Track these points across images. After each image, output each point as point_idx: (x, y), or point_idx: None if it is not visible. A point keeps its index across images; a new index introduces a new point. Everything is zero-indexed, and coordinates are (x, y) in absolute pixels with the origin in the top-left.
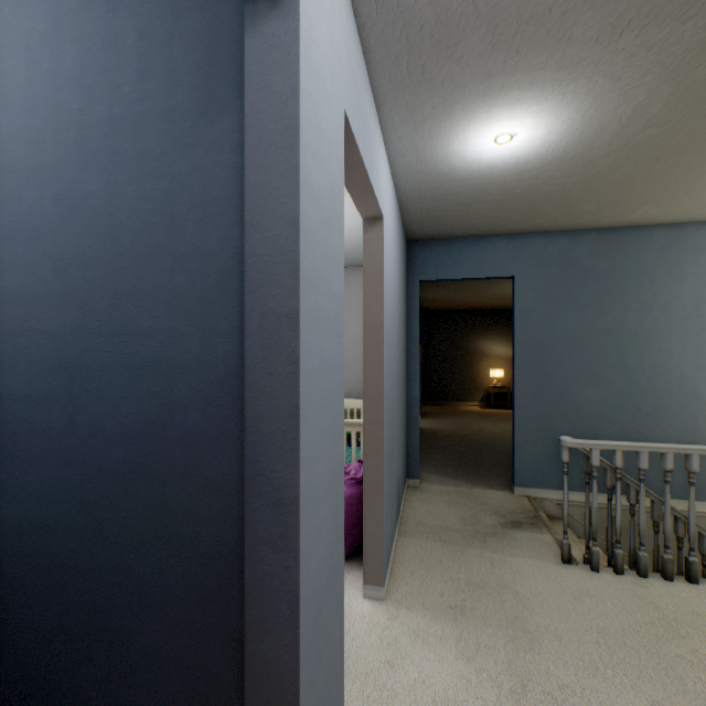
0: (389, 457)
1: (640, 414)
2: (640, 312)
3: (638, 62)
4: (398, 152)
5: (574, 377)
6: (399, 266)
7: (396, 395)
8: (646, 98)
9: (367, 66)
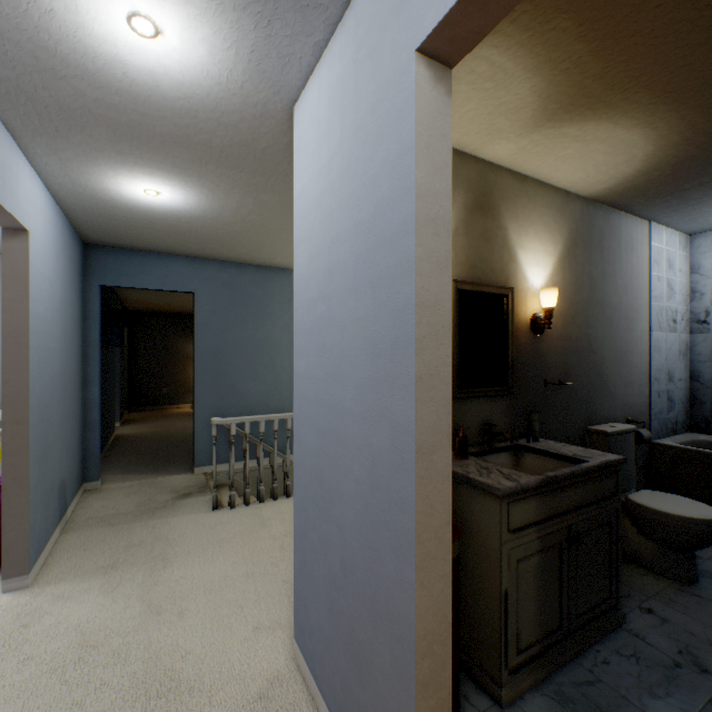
0: (43, 455)
1: (284, 398)
2: (284, 328)
3: (226, 181)
4: (50, 173)
5: (241, 375)
6: (67, 271)
7: (59, 397)
8: (242, 200)
9: None
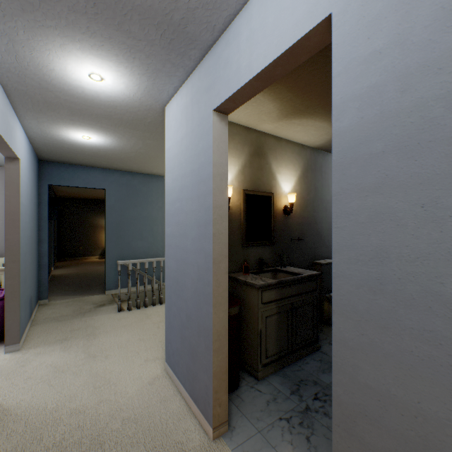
0: (24, 280)
1: (158, 250)
2: (158, 210)
3: (128, 134)
4: (30, 127)
5: (133, 237)
6: (32, 177)
7: (30, 249)
8: (136, 142)
9: (10, 100)
